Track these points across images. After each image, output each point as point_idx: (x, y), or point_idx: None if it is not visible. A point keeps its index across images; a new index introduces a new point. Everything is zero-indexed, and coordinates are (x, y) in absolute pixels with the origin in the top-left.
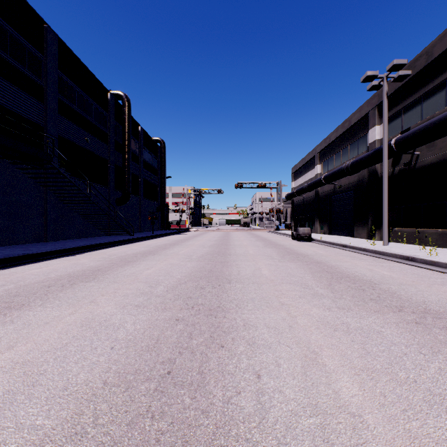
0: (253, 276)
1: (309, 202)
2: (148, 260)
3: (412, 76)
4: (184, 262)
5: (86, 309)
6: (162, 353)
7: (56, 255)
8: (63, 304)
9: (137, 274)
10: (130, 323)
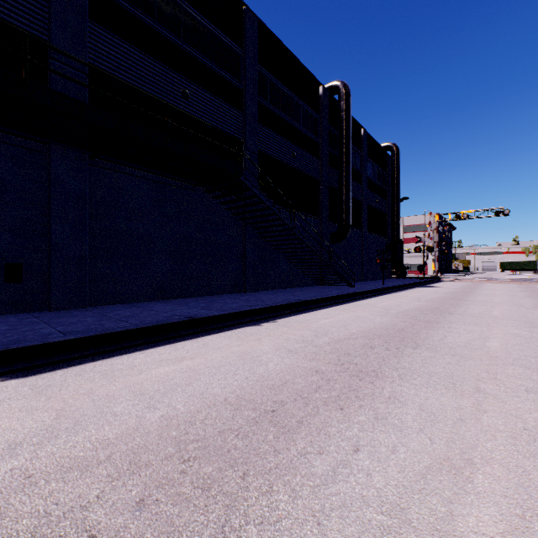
0: None
1: None
2: (413, 374)
3: None
4: None
5: None
6: None
7: (235, 321)
8: None
9: None
10: None
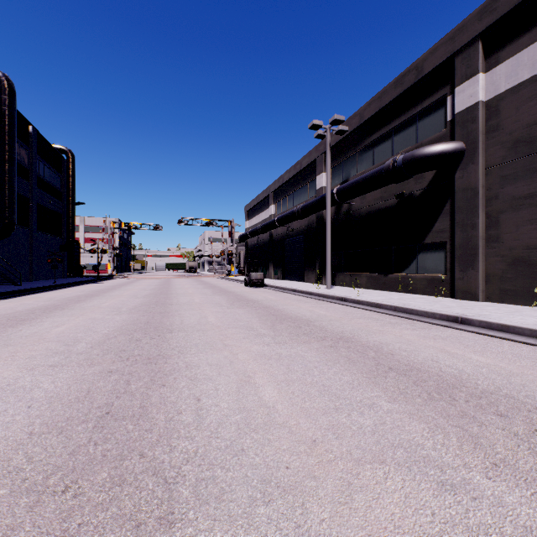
0: (199, 324)
1: (264, 244)
2: (55, 316)
3: (350, 132)
4: (110, 315)
5: None
6: (97, 401)
7: None
8: None
9: (43, 333)
10: (47, 383)
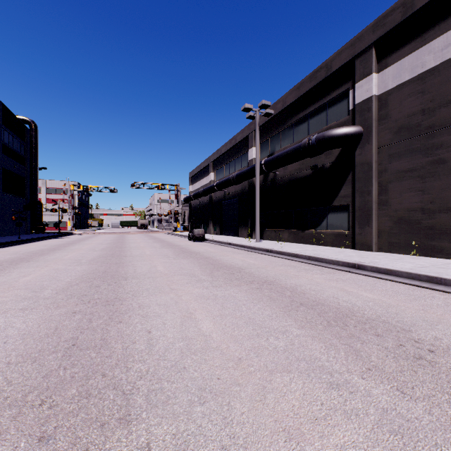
0: (149, 273)
1: (205, 205)
2: (21, 267)
3: (275, 115)
4: (72, 266)
5: None
6: (64, 336)
7: None
8: None
9: (11, 282)
10: (19, 323)
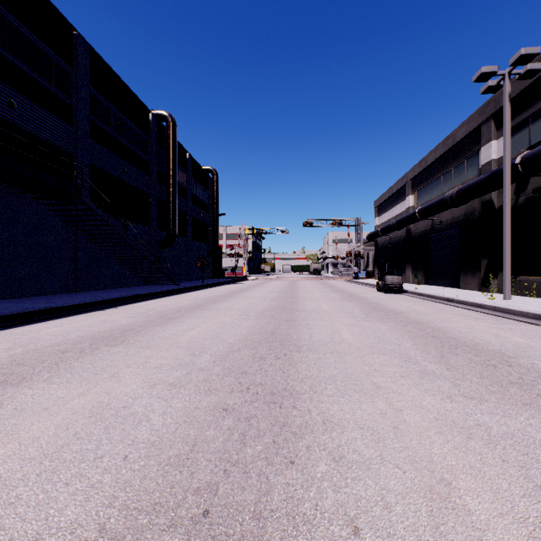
0: (331, 342)
1: (398, 243)
2: (194, 316)
3: None
4: (238, 320)
5: (103, 387)
6: (198, 472)
7: (84, 309)
8: (74, 378)
9: (178, 336)
10: (158, 413)
